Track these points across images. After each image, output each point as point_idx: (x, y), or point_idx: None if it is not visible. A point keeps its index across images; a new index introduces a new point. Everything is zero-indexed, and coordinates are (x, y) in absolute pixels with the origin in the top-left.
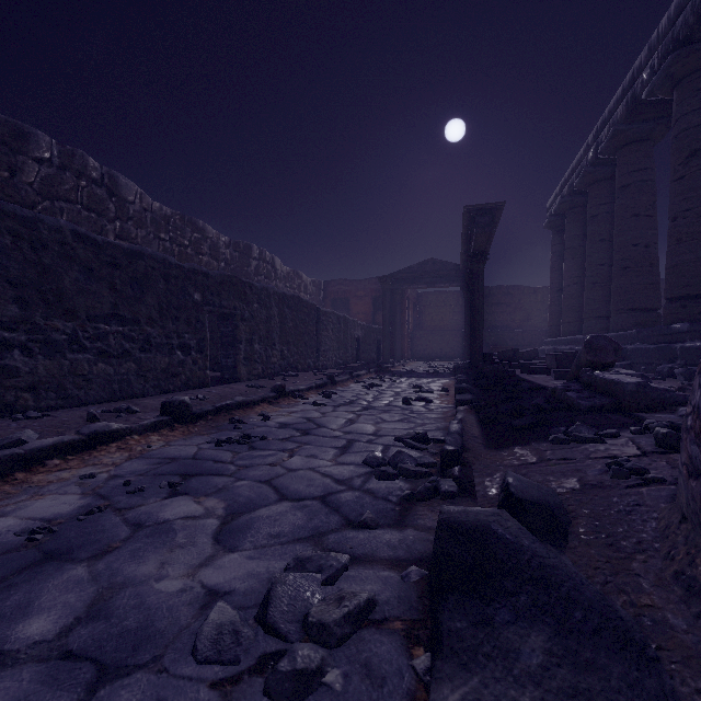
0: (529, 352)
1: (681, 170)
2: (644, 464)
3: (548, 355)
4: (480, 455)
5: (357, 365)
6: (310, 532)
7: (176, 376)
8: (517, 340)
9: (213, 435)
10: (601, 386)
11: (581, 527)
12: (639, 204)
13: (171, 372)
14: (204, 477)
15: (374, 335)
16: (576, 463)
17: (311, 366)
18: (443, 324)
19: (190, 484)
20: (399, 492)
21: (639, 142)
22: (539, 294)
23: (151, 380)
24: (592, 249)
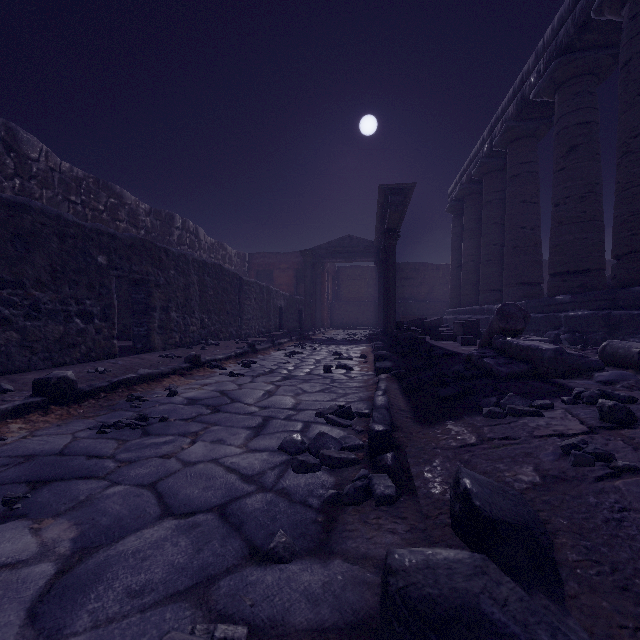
0: (435, 320)
1: (562, 162)
2: (600, 445)
3: (455, 323)
4: (411, 433)
5: (280, 333)
6: (193, 578)
7: (74, 346)
8: (423, 310)
9: (100, 417)
10: (517, 352)
11: (569, 552)
12: (526, 192)
13: (67, 343)
14: (64, 482)
15: (296, 305)
16: (523, 444)
17: (233, 334)
18: (358, 296)
19: (37, 497)
20: (321, 490)
21: (526, 138)
22: (441, 270)
23: (40, 352)
24: (486, 230)
